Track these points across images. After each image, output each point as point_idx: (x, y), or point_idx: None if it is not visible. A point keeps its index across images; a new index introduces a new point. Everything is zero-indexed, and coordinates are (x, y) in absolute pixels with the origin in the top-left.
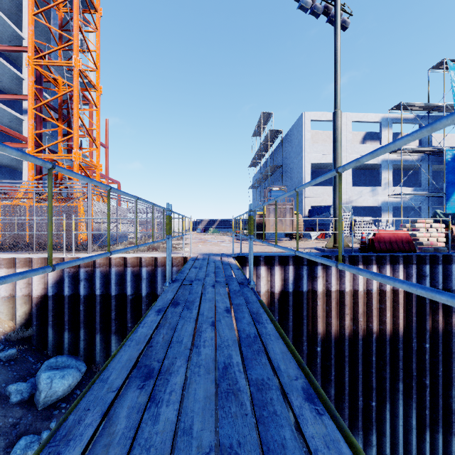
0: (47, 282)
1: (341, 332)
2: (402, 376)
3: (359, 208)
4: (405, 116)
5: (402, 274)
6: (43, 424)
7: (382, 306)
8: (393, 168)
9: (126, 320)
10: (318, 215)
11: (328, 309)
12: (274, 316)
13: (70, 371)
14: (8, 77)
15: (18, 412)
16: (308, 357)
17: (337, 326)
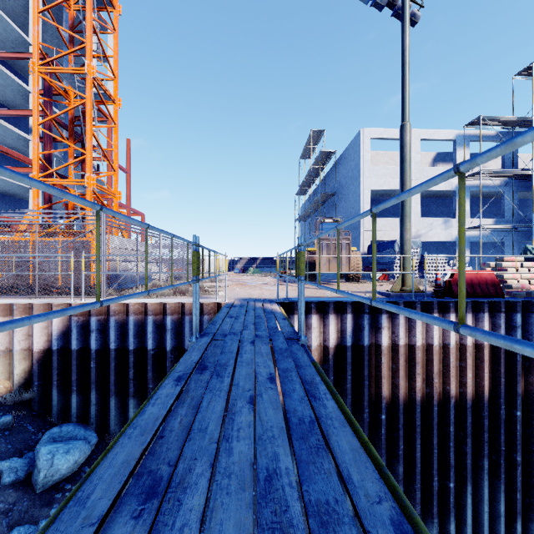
0: (51, 333)
1: (411, 396)
2: (487, 451)
3: (428, 244)
4: (485, 133)
5: (487, 324)
6: (41, 510)
7: (463, 364)
8: (470, 196)
9: (147, 380)
10: (379, 252)
11: (395, 368)
12: (328, 375)
13: (76, 444)
14: (12, 89)
15: (12, 496)
16: (371, 426)
17: (406, 389)
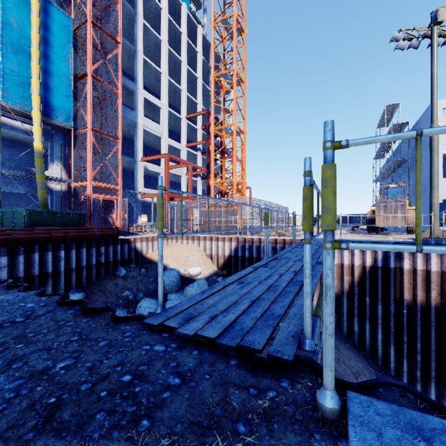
0: (231, 249)
1: (428, 302)
2: None
3: None
4: None
5: None
6: None
7: None
8: None
9: None
10: None
11: (414, 283)
12: (365, 282)
13: None
14: (190, 130)
15: None
16: (396, 316)
17: (424, 298)
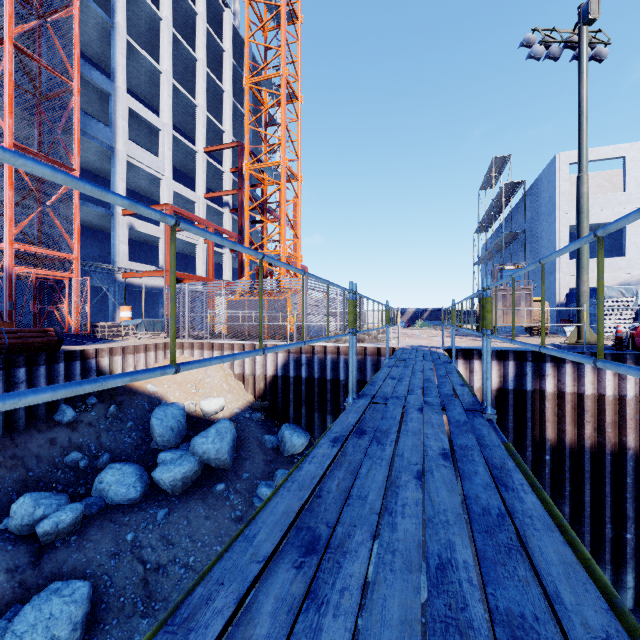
0: (277, 365)
1: (580, 442)
2: None
3: None
4: None
5: None
6: (289, 465)
7: None
8: None
9: (340, 402)
10: None
11: (561, 414)
12: None
13: (302, 433)
14: (212, 173)
15: (272, 454)
16: (534, 465)
17: (574, 435)
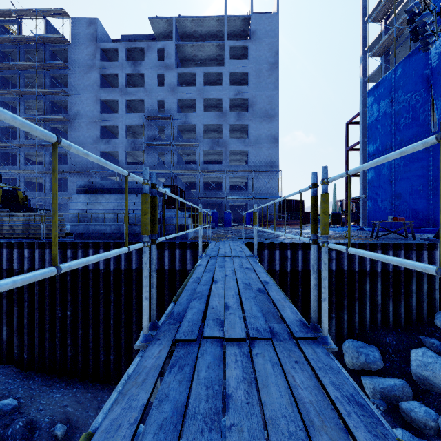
0: None
1: None
2: None
3: None
4: None
5: None
6: None
7: None
8: None
9: None
10: None
11: None
12: None
13: None
14: None
15: None
16: None
17: None
